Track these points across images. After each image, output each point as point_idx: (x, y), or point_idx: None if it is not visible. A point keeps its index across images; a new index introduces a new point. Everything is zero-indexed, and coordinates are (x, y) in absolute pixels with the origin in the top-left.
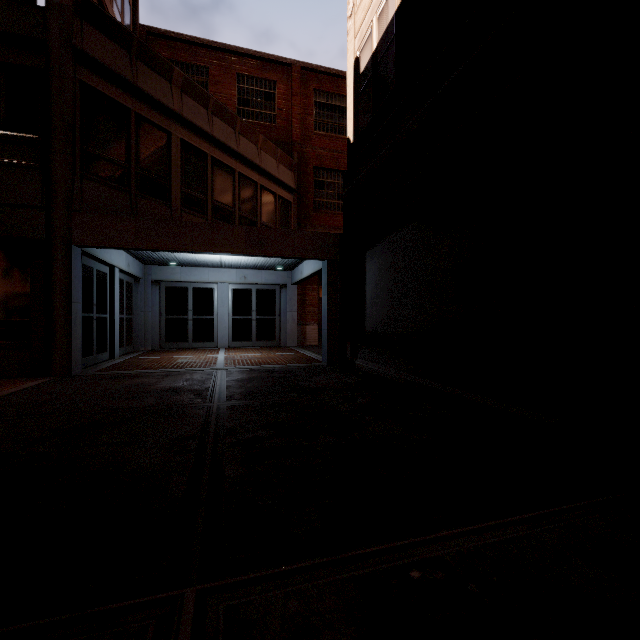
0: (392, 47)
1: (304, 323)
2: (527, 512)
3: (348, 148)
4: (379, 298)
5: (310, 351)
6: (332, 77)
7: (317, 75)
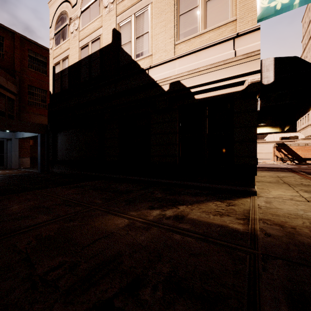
0: (67, 76)
1: (22, 157)
2: (86, 182)
3: (50, 95)
4: (63, 149)
5: (28, 169)
6: (38, 46)
7: (30, 43)
